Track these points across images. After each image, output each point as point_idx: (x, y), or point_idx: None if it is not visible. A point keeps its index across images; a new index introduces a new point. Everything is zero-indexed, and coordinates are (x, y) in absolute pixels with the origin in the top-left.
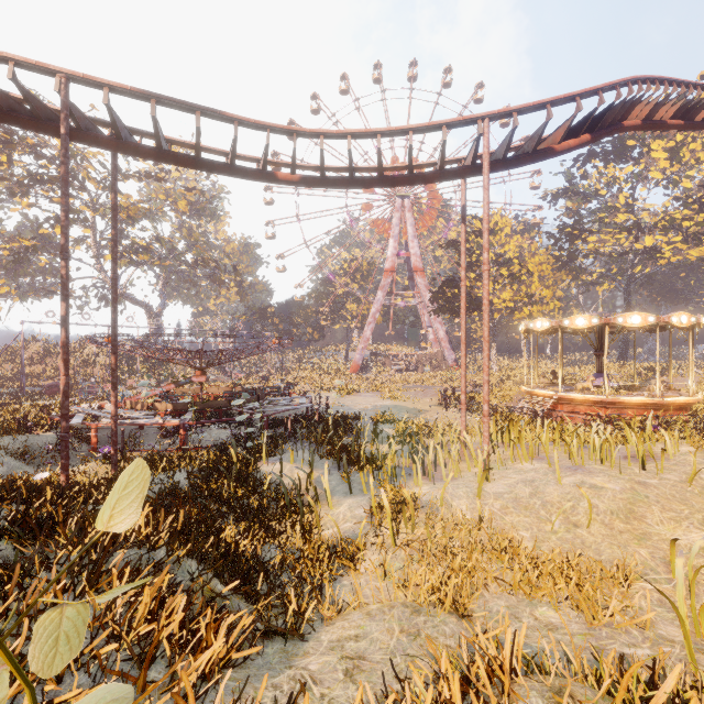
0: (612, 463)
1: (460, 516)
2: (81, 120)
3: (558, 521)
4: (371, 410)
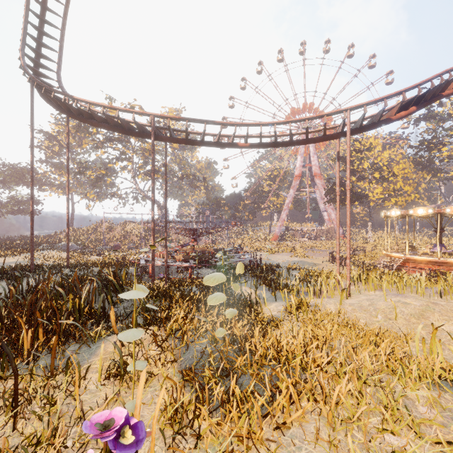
0: (420, 293)
1: (329, 311)
2: (156, 131)
3: (380, 317)
4: (286, 263)
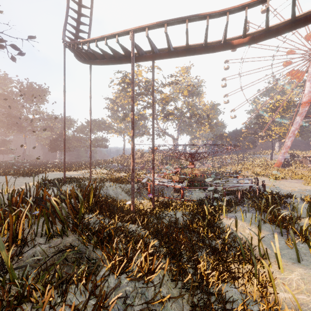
0: None
1: None
2: (140, 50)
3: None
4: (298, 192)
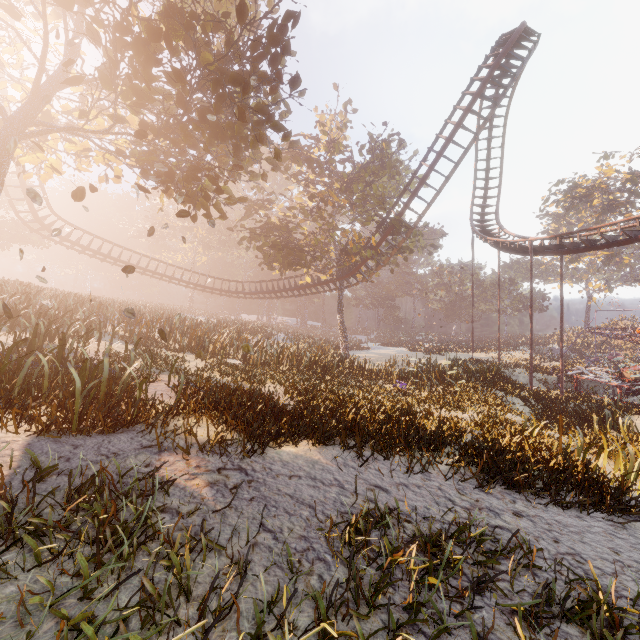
0: None
1: None
2: (541, 249)
3: None
4: None
